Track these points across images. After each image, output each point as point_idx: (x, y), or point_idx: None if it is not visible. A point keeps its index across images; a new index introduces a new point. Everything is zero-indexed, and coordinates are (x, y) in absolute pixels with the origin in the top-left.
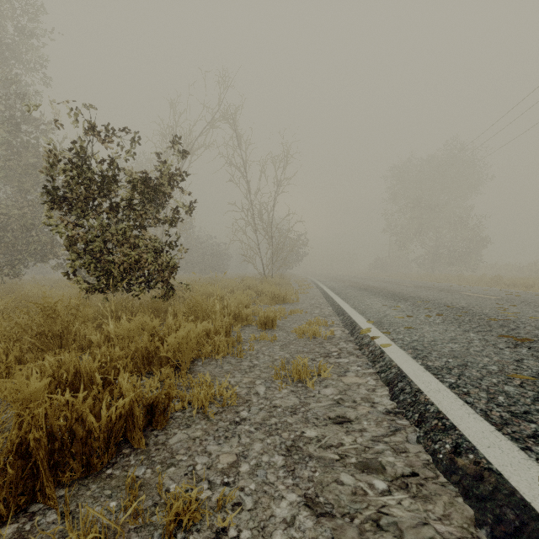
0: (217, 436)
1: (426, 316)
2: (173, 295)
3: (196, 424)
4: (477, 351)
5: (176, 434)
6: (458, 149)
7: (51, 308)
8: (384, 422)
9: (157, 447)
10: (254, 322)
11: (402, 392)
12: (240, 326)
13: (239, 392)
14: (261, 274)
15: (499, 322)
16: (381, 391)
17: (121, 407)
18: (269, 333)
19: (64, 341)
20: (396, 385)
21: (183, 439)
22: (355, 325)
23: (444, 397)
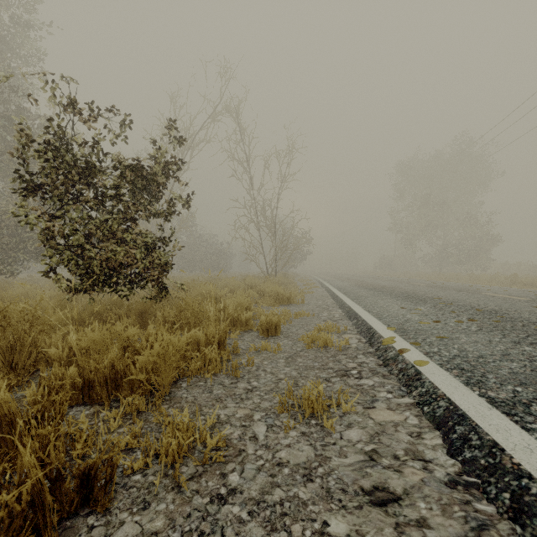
0: (187, 531)
1: (457, 321)
2: (166, 295)
3: (159, 500)
4: None
5: (122, 526)
6: (467, 144)
7: None
8: (454, 506)
9: None
10: (255, 328)
11: (465, 443)
12: (239, 332)
13: (230, 435)
14: (264, 273)
15: None
16: (430, 437)
17: (12, 501)
18: (271, 341)
19: (16, 355)
20: (452, 429)
21: (131, 536)
22: (374, 332)
23: None
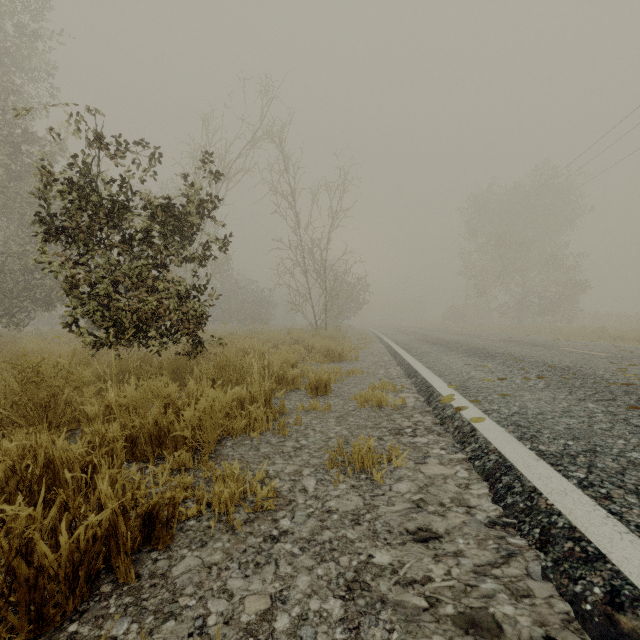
0: (244, 562)
1: (524, 379)
2: (202, 351)
3: (215, 540)
4: (605, 429)
5: (184, 559)
6: (550, 174)
7: (33, 370)
8: (489, 541)
9: (152, 582)
10: (303, 386)
11: (509, 490)
12: (285, 391)
13: (279, 488)
14: (312, 326)
15: (623, 388)
16: (477, 487)
17: (96, 525)
18: (321, 400)
19: (50, 413)
20: (499, 479)
21: (193, 567)
22: (433, 390)
23: (575, 504)
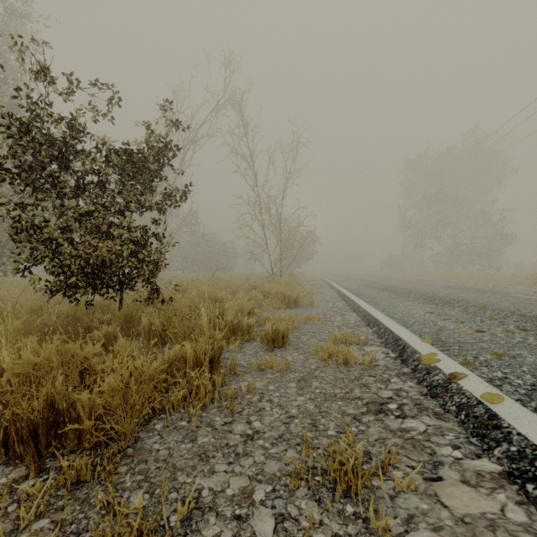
0: None
1: (506, 331)
2: (159, 297)
3: None
4: None
5: None
6: (479, 139)
7: None
8: None
9: None
10: (259, 337)
11: None
12: (239, 342)
13: None
14: (269, 273)
15: None
16: None
17: None
18: (278, 354)
19: None
20: None
21: None
22: (404, 345)
23: None
